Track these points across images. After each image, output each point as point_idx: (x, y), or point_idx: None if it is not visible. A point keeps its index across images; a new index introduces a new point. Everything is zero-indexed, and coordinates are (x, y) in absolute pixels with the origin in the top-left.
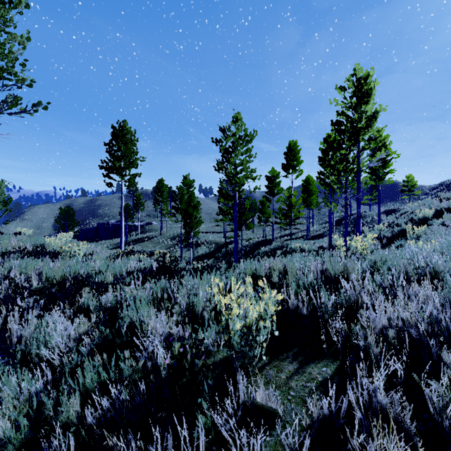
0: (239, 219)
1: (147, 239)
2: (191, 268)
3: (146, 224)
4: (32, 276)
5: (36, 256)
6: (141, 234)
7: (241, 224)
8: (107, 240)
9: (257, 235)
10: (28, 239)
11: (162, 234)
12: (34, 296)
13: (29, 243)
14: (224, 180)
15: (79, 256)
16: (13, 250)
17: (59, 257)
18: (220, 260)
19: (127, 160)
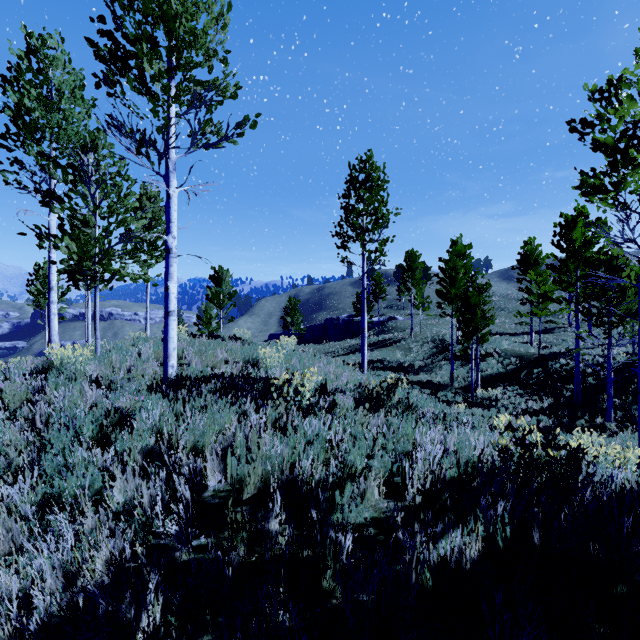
0: (598, 312)
1: (391, 342)
2: (601, 477)
3: (387, 319)
4: (207, 464)
5: (229, 401)
6: (381, 334)
7: (611, 323)
8: (337, 342)
9: (602, 340)
10: (239, 350)
11: (413, 335)
12: (201, 536)
13: (239, 355)
14: (600, 218)
15: (302, 398)
16: (211, 372)
17: (268, 402)
18: (534, 391)
19: (373, 215)
